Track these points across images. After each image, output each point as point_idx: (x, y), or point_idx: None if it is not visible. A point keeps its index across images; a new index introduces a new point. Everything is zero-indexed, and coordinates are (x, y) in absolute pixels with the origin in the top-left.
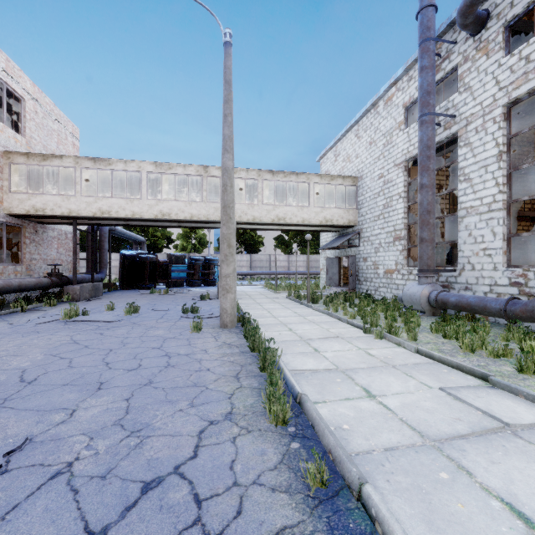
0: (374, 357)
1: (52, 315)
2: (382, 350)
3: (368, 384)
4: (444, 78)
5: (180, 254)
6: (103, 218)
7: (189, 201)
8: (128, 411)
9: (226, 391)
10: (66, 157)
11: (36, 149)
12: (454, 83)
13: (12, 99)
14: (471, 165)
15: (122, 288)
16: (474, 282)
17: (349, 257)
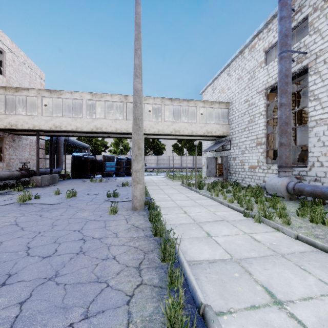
0: (261, 243)
1: (14, 198)
2: (265, 235)
3: (267, 281)
4: (296, 27)
5: (111, 155)
6: (56, 131)
7: (114, 119)
8: (12, 327)
9: (126, 291)
10: (31, 89)
11: (13, 85)
12: (299, 34)
13: None
14: (319, 88)
15: (73, 178)
16: (322, 176)
17: (223, 157)
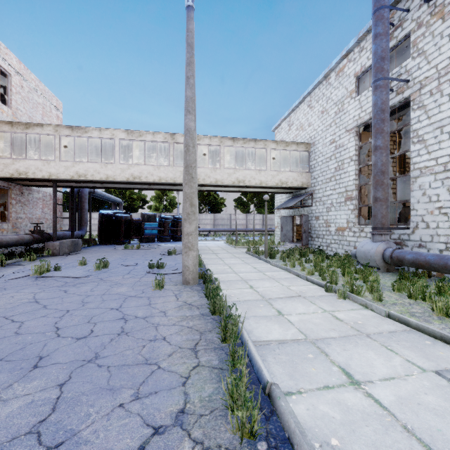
0: (343, 322)
1: (27, 270)
2: (349, 313)
3: (346, 362)
4: (396, 46)
5: (152, 213)
6: (80, 181)
7: (157, 166)
8: (55, 407)
9: (181, 373)
10: (46, 126)
11: (22, 119)
12: (401, 54)
13: (1, 75)
14: (425, 126)
15: (100, 244)
16: (428, 240)
17: (303, 215)
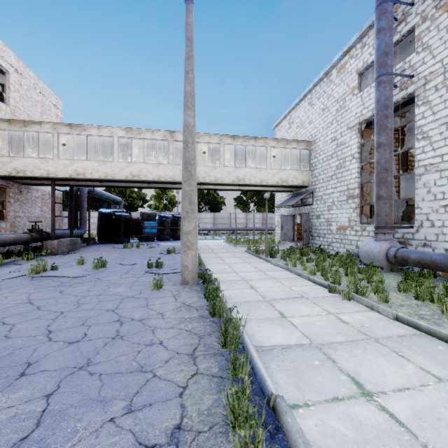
0: (349, 325)
1: (24, 269)
2: (355, 315)
3: (355, 370)
4: (399, 41)
5: (152, 212)
6: (78, 179)
7: (157, 164)
8: (39, 422)
9: (178, 382)
10: (45, 123)
11: (20, 117)
12: (404, 50)
13: None
14: (430, 122)
15: (100, 242)
16: (433, 239)
17: (303, 214)
